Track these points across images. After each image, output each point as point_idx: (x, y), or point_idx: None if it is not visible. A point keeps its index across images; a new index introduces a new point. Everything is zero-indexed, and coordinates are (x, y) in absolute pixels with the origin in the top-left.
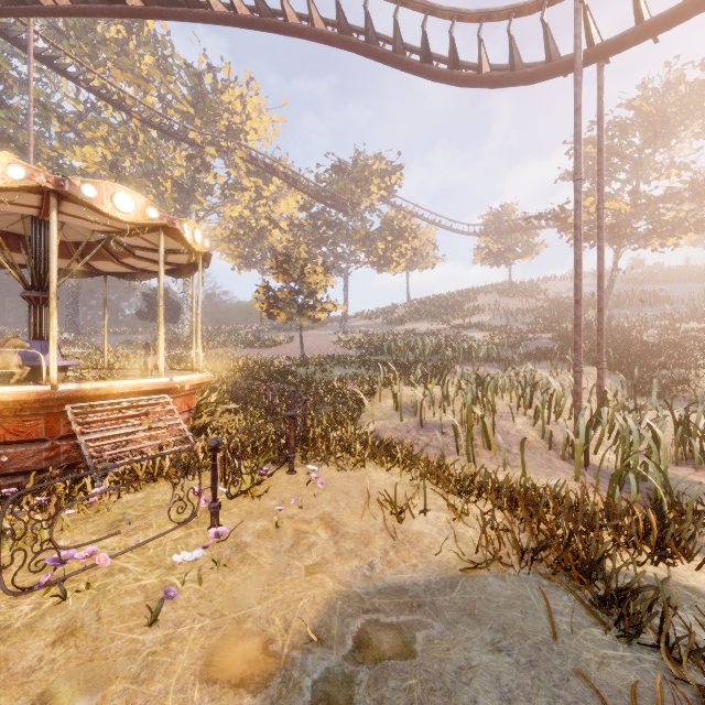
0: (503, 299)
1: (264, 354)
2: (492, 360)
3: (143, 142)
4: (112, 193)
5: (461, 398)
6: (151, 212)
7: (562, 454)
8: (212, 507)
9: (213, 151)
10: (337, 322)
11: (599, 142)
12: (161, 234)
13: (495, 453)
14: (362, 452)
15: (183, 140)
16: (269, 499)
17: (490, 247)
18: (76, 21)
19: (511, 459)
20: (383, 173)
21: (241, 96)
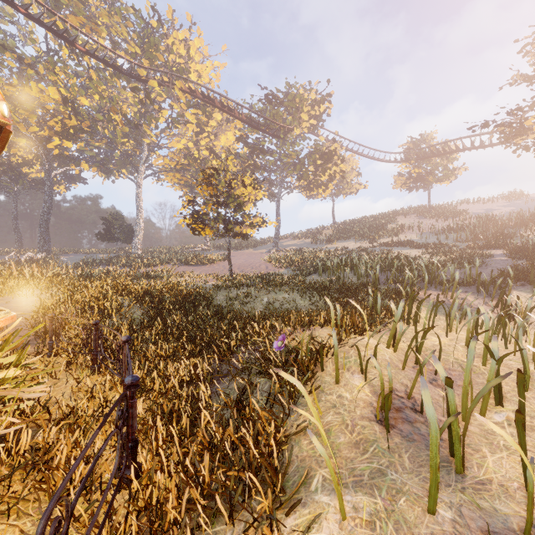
0: (424, 219)
1: (198, 271)
2: (464, 283)
3: None
4: None
5: None
6: None
7: None
8: None
9: (155, 84)
10: (271, 242)
11: None
12: None
13: None
14: None
15: (128, 74)
16: None
17: (412, 171)
18: None
19: None
20: (313, 102)
21: (185, 41)
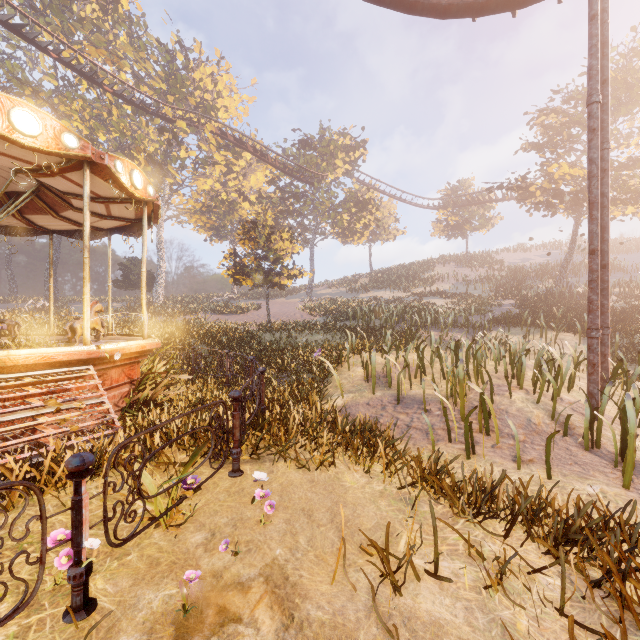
0: (461, 268)
1: (233, 320)
2: (460, 326)
3: (118, 117)
4: (10, 108)
5: (436, 366)
6: (68, 139)
7: (585, 443)
8: (70, 576)
9: (184, 125)
10: (304, 290)
11: (603, 72)
12: (86, 170)
13: (497, 440)
14: (331, 440)
15: (155, 114)
16: (193, 528)
17: (449, 219)
18: None
19: (520, 450)
20: (348, 148)
21: (212, 75)
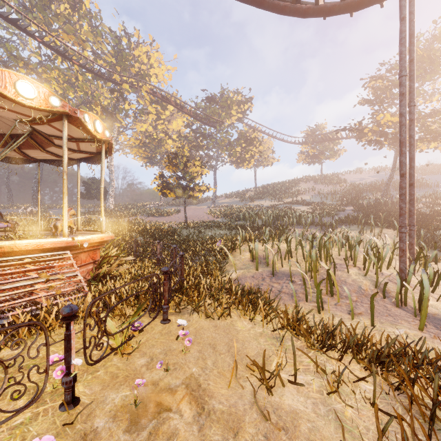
0: (317, 185)
1: (161, 220)
2: (316, 224)
3: (82, 82)
4: (15, 80)
5: (299, 251)
6: (53, 100)
7: (397, 302)
8: (63, 382)
9: (127, 87)
10: (210, 200)
11: (411, 54)
12: (65, 121)
13: (338, 300)
14: (228, 300)
15: (108, 79)
16: (139, 355)
17: (309, 151)
18: (37, 1)
19: (353, 306)
20: (240, 102)
21: (147, 52)
